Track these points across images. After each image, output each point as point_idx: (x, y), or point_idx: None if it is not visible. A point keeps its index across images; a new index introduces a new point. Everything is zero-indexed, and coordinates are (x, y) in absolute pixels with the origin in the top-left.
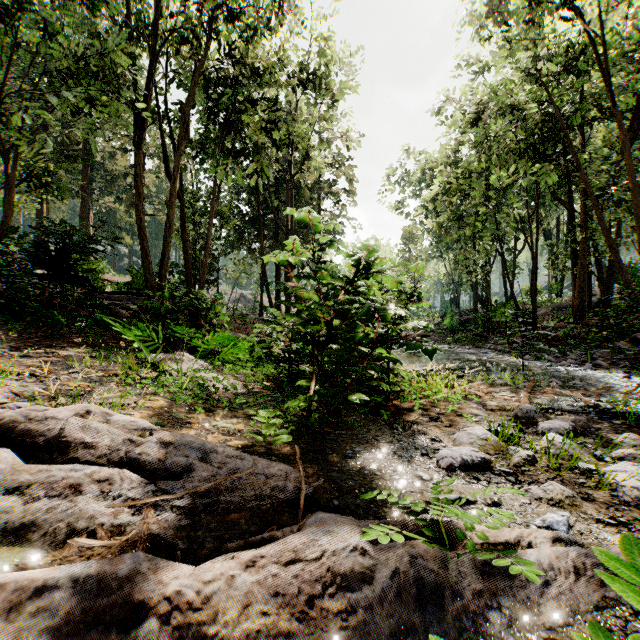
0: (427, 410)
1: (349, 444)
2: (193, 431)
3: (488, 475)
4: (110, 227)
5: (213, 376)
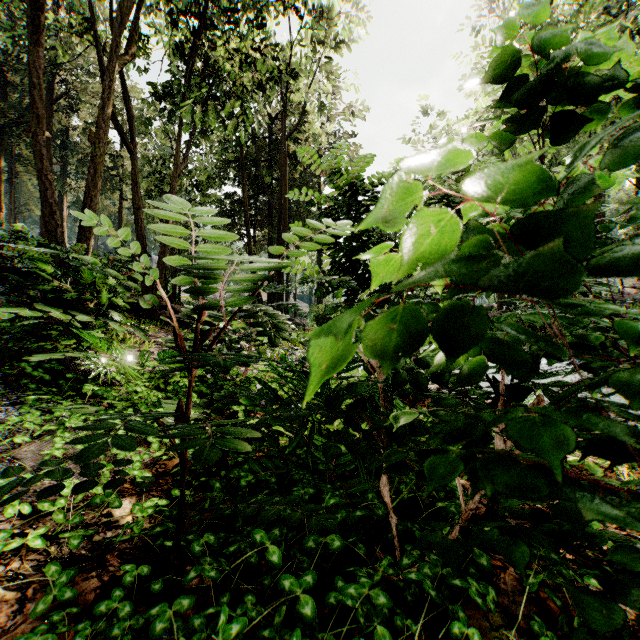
0: None
1: None
2: None
3: None
4: None
5: None
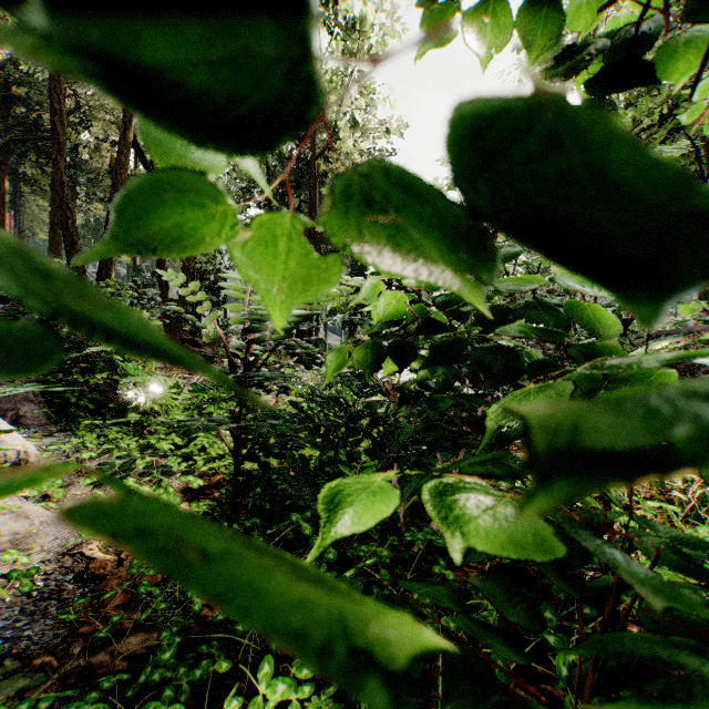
0: None
1: None
2: None
3: None
4: None
5: None
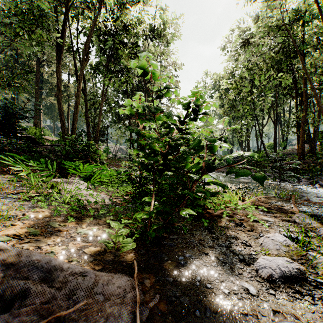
0: (231, 216)
1: (180, 249)
2: (59, 239)
3: (307, 287)
4: (52, 113)
5: (89, 193)
